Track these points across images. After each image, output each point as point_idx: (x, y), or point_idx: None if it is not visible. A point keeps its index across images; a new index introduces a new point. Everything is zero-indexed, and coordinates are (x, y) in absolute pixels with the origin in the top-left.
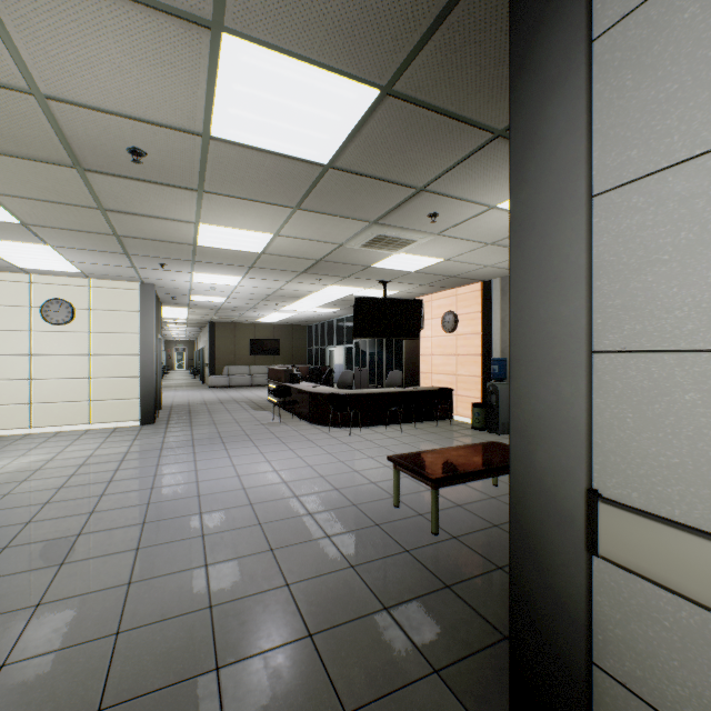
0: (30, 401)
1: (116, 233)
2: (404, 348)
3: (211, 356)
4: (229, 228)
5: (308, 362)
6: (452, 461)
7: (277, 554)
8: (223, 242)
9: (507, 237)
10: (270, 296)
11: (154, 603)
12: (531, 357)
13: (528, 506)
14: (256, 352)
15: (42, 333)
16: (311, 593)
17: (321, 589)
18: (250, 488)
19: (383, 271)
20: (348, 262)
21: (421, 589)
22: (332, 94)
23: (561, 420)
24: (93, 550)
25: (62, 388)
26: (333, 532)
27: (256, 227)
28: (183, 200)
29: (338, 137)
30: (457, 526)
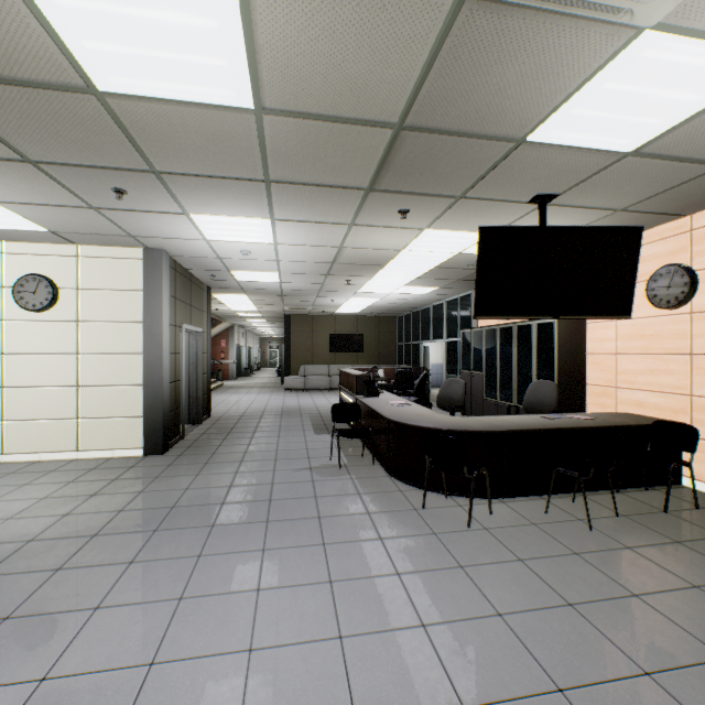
0: (2, 417)
1: None
2: (558, 340)
3: (286, 353)
4: None
5: (397, 361)
6: None
7: None
8: (139, 59)
9: None
10: (334, 265)
11: None
12: None
13: None
14: (335, 349)
15: (17, 323)
16: None
17: None
18: None
19: (549, 161)
20: (469, 127)
21: None
22: None
23: None
24: None
25: (42, 399)
26: None
27: None
28: None
29: None
30: None
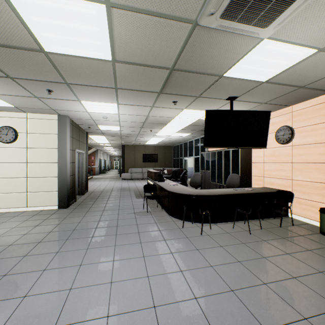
0: None
1: None
2: (240, 157)
3: (122, 162)
4: None
5: (173, 166)
6: None
7: None
8: (64, 40)
9: None
10: (144, 123)
11: None
12: None
13: None
14: (145, 161)
15: None
16: None
17: None
18: None
19: (233, 84)
20: (200, 70)
21: None
22: None
23: None
24: None
25: (10, 183)
26: None
27: None
28: None
29: None
30: None
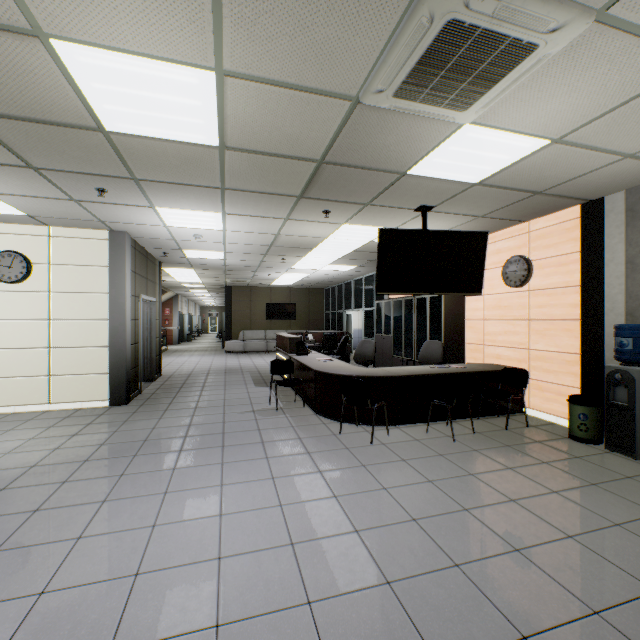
0: None
1: None
2: (444, 310)
3: (227, 320)
4: (117, 52)
5: (325, 327)
6: None
7: None
8: (142, 116)
9: None
10: (271, 247)
11: None
12: None
13: None
14: (271, 317)
15: None
16: None
17: None
18: None
19: (425, 186)
20: (368, 164)
21: None
22: None
23: None
24: None
25: (17, 359)
26: None
27: (164, 36)
28: None
29: None
30: None
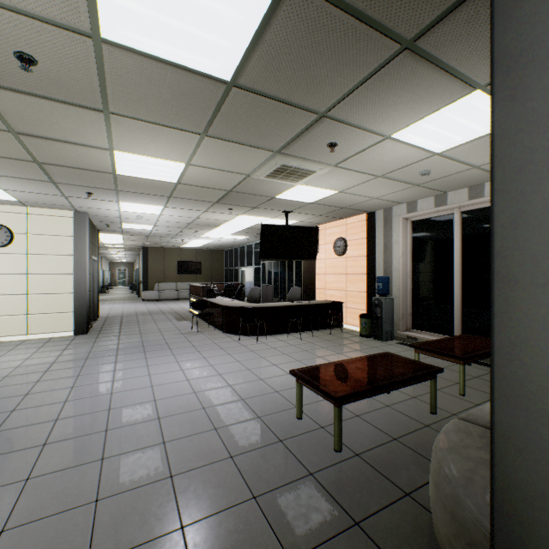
0: None
1: (36, 160)
2: (303, 268)
3: (144, 274)
4: (143, 156)
5: (224, 280)
6: (352, 375)
7: (176, 483)
8: (140, 171)
9: (395, 169)
10: (190, 224)
11: None
12: (546, 277)
13: (537, 529)
14: (181, 272)
15: None
16: (207, 540)
17: (219, 533)
18: (161, 399)
19: (286, 202)
20: (255, 193)
21: (329, 528)
22: None
23: None
24: None
25: (1, 303)
26: (237, 451)
27: (168, 155)
28: (92, 123)
29: (239, 44)
30: (358, 440)
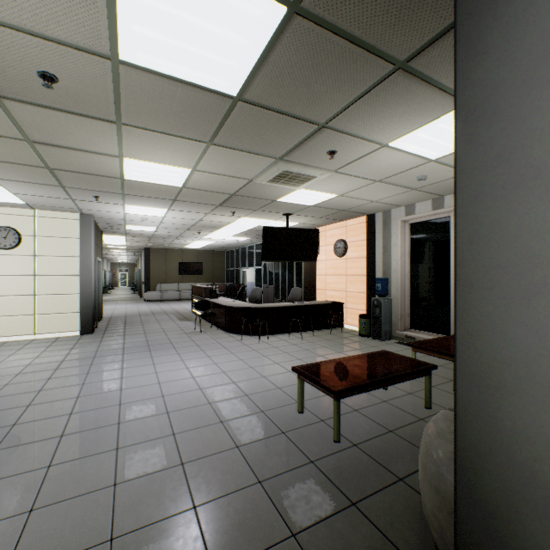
0: None
1: (48, 166)
2: (304, 269)
3: (146, 275)
4: (151, 162)
5: (226, 280)
6: (351, 371)
7: (187, 469)
8: (147, 176)
9: (392, 175)
10: (193, 226)
11: (52, 537)
12: (492, 282)
13: (486, 476)
14: (183, 272)
15: None
16: (218, 518)
17: (228, 511)
18: (168, 395)
19: (287, 205)
20: (257, 197)
21: (328, 508)
22: (239, 11)
23: (548, 371)
24: (4, 469)
25: (10, 303)
26: (242, 442)
27: (174, 161)
28: (104, 133)
29: (246, 64)
30: (356, 432)
